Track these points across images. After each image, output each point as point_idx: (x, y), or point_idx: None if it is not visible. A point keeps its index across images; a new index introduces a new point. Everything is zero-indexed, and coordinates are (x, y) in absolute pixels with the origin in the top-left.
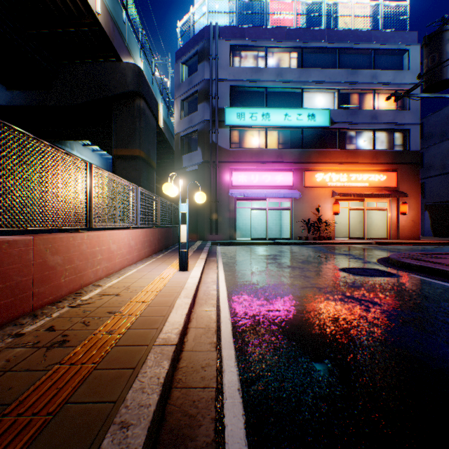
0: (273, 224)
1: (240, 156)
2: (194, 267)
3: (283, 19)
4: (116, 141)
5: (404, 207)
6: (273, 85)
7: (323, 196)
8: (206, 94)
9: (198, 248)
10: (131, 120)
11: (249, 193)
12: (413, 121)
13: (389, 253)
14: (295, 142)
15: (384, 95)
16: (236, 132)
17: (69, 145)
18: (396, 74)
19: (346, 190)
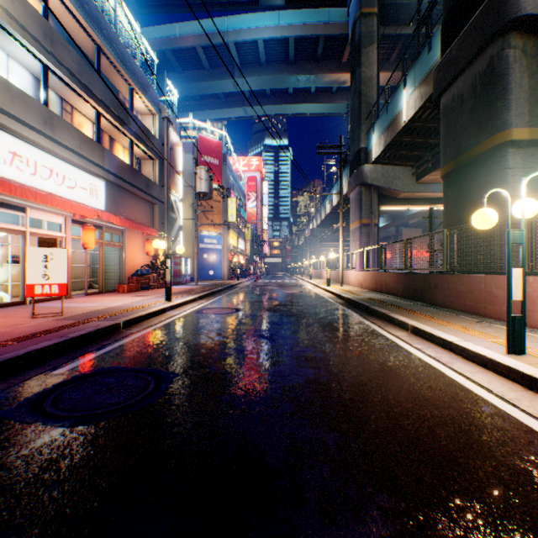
0: None
1: None
2: (531, 366)
3: None
4: None
5: None
6: None
7: None
8: None
9: None
10: None
11: None
12: None
13: None
14: None
15: None
16: None
17: None
18: None
19: None
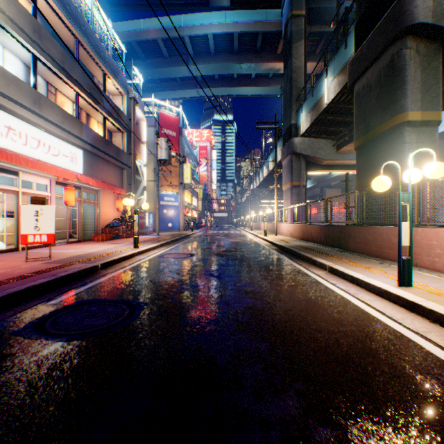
0: None
1: None
2: (414, 295)
3: None
4: None
5: None
6: None
7: None
8: None
9: None
10: None
11: None
12: None
13: None
14: None
15: None
16: None
17: None
18: None
19: None
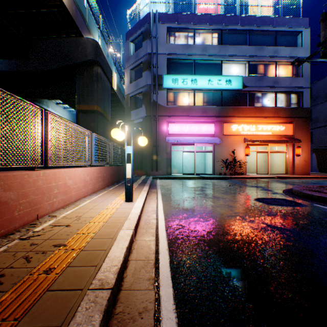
0: (199, 163)
1: (174, 111)
2: (138, 198)
3: (207, 9)
4: (78, 99)
5: (298, 150)
6: (200, 58)
7: (237, 141)
8: (149, 64)
9: (142, 181)
10: (90, 82)
11: (181, 140)
12: (305, 85)
13: (290, 185)
14: (216, 101)
15: (283, 65)
16: (172, 94)
17: (46, 103)
18: (292, 50)
19: (255, 137)
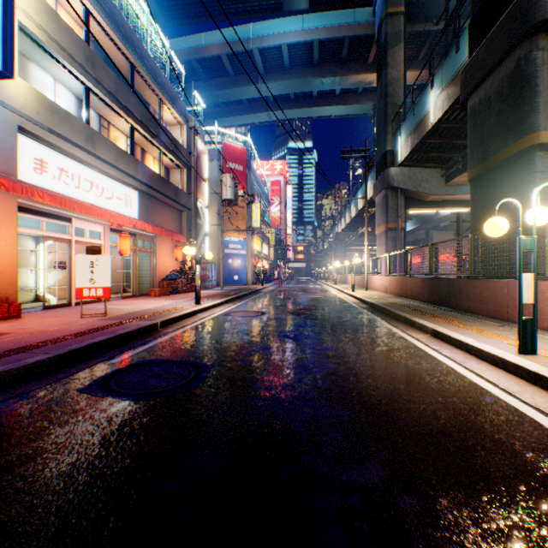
0: None
1: None
2: (538, 364)
3: None
4: None
5: None
6: None
7: None
8: None
9: None
10: None
11: None
12: None
13: None
14: None
15: None
16: None
17: None
18: None
19: None
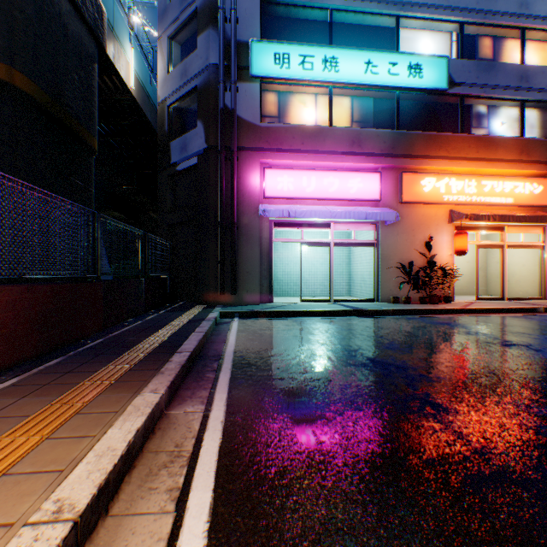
0: (336, 272)
1: (280, 138)
2: None
3: None
4: None
5: None
6: (345, 5)
7: (434, 220)
8: (213, 12)
9: (169, 340)
10: None
11: (299, 211)
12: None
13: None
14: (382, 120)
15: (535, 43)
16: (273, 96)
17: None
18: None
19: (475, 210)
